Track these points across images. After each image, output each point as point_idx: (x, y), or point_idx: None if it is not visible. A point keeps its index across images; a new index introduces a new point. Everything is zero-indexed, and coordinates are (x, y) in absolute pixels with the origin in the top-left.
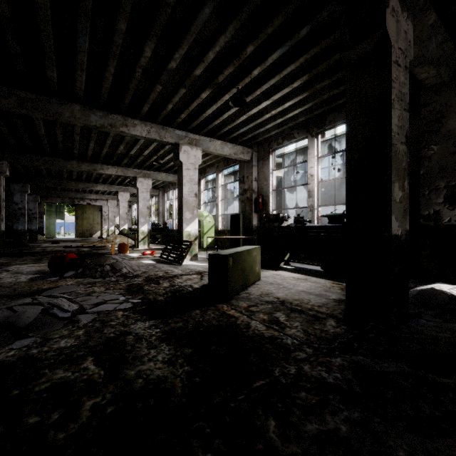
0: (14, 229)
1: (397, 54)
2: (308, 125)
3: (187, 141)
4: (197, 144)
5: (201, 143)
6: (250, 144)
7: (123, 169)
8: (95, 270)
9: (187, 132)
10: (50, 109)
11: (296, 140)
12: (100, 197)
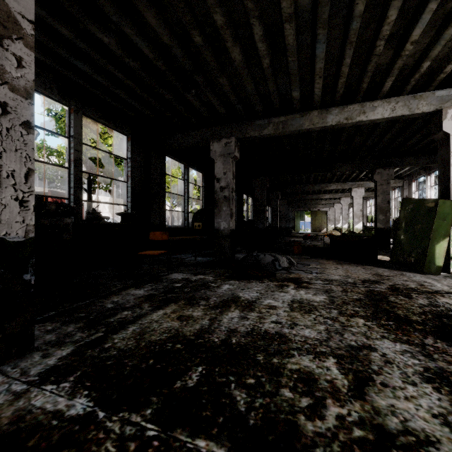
0: (285, 226)
1: (381, 182)
2: (425, 168)
3: (356, 186)
4: (362, 185)
5: (364, 185)
6: (401, 177)
7: (333, 194)
8: (315, 239)
9: (355, 182)
10: (303, 188)
11: (423, 175)
12: (324, 206)
